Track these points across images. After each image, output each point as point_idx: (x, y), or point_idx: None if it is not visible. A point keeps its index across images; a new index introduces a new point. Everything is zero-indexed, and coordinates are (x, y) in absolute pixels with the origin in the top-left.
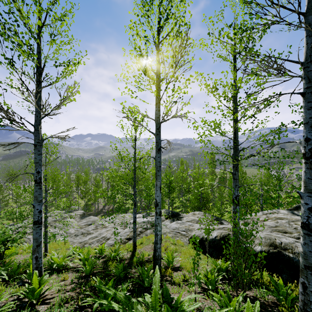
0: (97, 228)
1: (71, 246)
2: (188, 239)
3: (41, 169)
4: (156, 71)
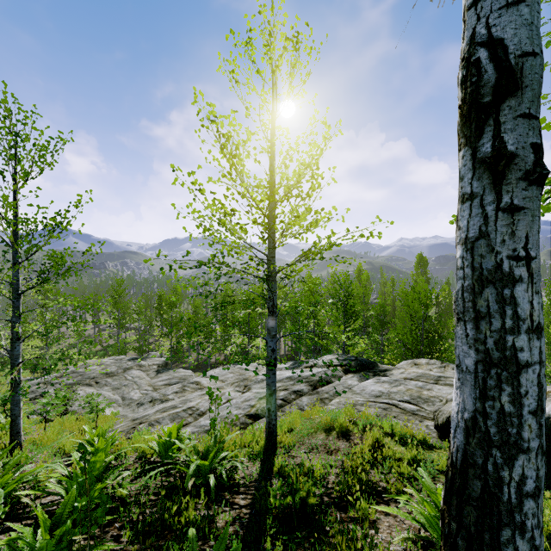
0: (184, 390)
1: (88, 428)
2: (438, 424)
3: None
4: None
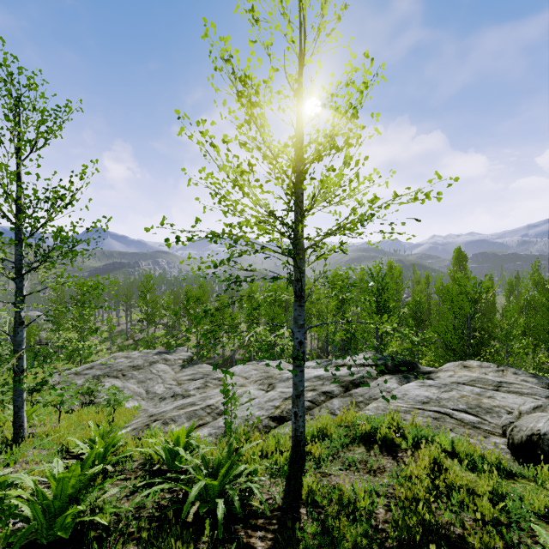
0: (206, 385)
1: (93, 425)
2: (514, 443)
3: None
4: None
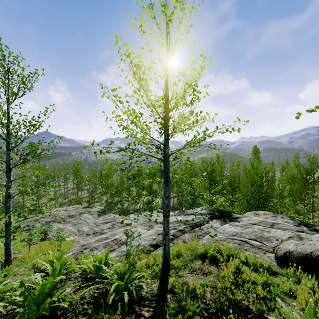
0: (113, 227)
1: (52, 253)
2: (277, 257)
3: None
4: None
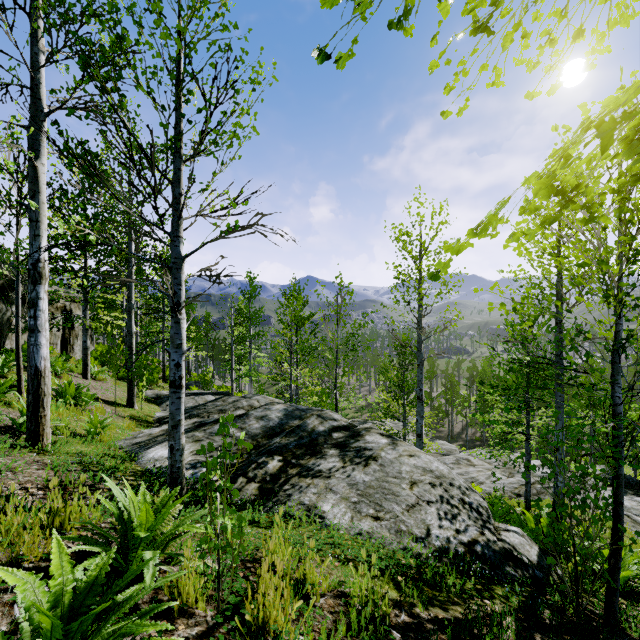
0: (458, 463)
1: None
2: None
3: (422, 387)
4: (556, 283)
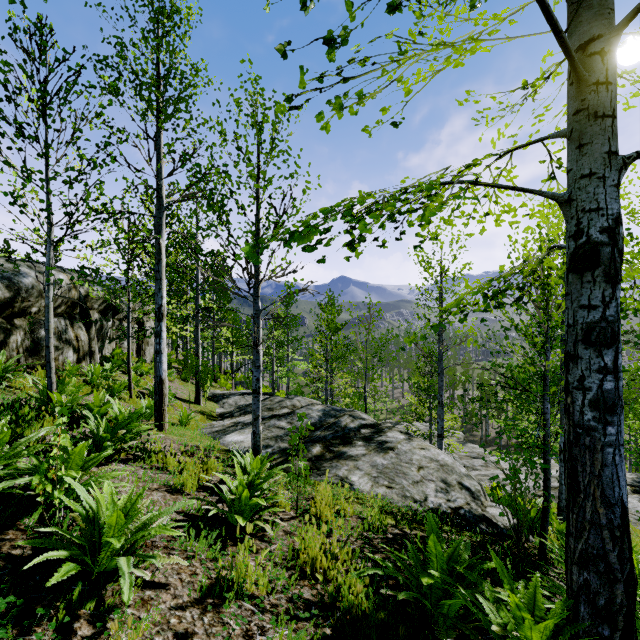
0: (487, 465)
1: None
2: None
3: (442, 393)
4: (561, 305)
